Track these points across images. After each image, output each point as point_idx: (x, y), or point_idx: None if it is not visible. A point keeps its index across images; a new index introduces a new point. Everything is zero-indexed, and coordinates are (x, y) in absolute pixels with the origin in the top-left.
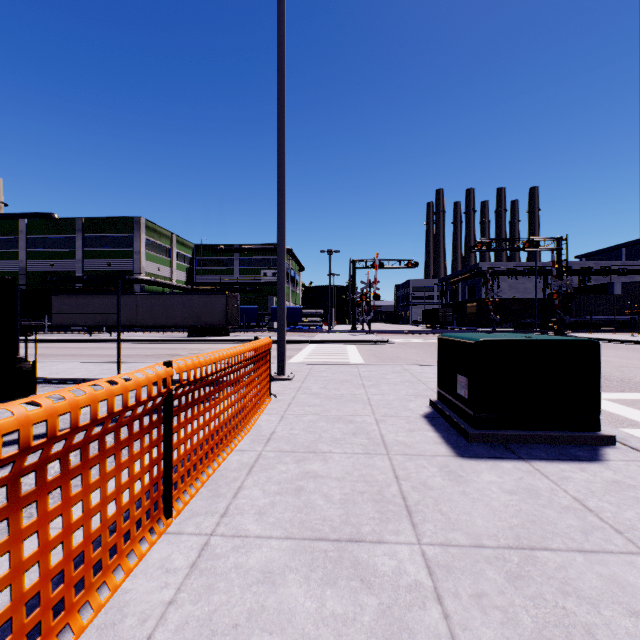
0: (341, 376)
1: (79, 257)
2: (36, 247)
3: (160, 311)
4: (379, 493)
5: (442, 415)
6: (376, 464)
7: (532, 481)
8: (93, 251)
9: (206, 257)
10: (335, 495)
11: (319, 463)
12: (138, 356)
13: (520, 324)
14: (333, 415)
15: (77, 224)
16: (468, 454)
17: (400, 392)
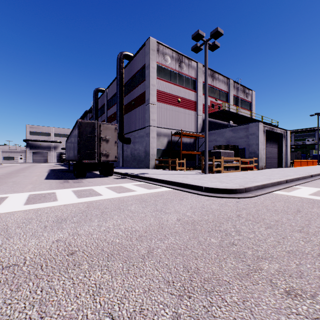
0: None
1: None
2: None
3: None
4: None
5: None
6: None
7: None
8: None
9: None
10: None
11: None
12: None
13: None
14: None
15: None
16: None
17: None
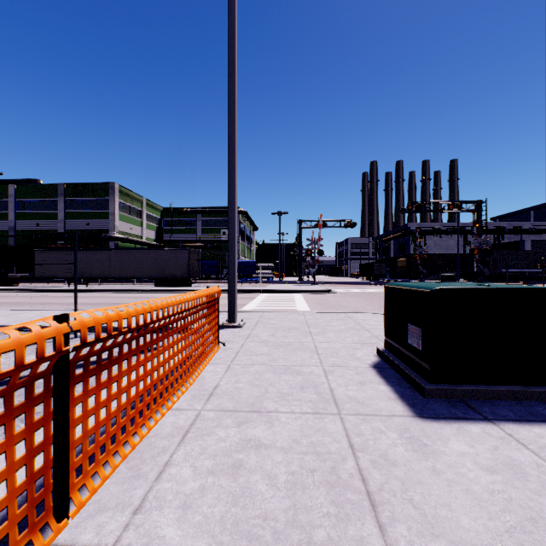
0: (289, 323)
1: (61, 218)
2: (24, 209)
3: (130, 264)
4: (333, 472)
5: (391, 365)
6: (327, 428)
7: (510, 452)
8: (73, 212)
9: (173, 218)
10: (280, 475)
11: (263, 426)
12: (106, 304)
13: (444, 276)
14: (280, 365)
15: (59, 189)
16: (427, 413)
17: (346, 340)
